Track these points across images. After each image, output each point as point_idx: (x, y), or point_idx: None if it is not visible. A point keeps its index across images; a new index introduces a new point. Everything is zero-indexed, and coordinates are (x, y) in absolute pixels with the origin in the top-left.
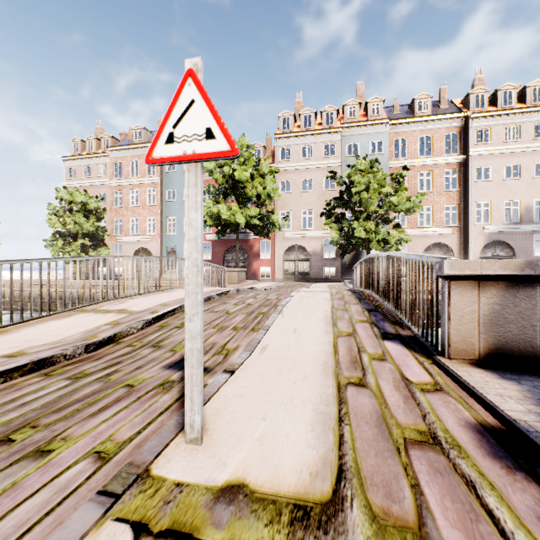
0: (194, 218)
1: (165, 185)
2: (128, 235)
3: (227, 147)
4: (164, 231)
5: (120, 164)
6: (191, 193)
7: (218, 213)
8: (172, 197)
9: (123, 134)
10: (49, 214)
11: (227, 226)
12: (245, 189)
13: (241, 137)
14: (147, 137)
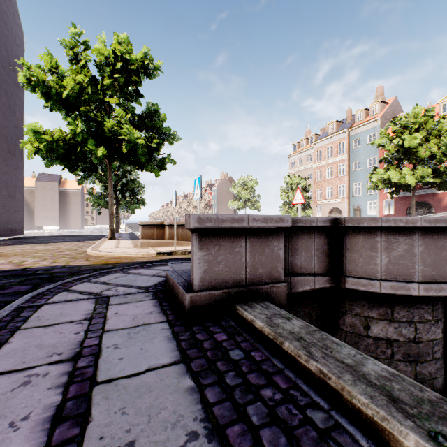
0: (299, 214)
1: (351, 159)
2: (325, 199)
3: (303, 201)
4: (351, 194)
5: (320, 151)
6: (299, 209)
7: (389, 177)
8: (358, 166)
9: (322, 129)
10: (281, 192)
11: (399, 187)
12: (417, 153)
13: (414, 108)
14: (338, 127)
